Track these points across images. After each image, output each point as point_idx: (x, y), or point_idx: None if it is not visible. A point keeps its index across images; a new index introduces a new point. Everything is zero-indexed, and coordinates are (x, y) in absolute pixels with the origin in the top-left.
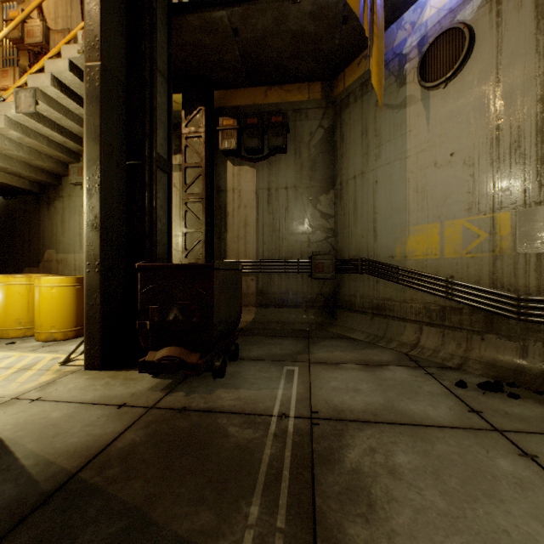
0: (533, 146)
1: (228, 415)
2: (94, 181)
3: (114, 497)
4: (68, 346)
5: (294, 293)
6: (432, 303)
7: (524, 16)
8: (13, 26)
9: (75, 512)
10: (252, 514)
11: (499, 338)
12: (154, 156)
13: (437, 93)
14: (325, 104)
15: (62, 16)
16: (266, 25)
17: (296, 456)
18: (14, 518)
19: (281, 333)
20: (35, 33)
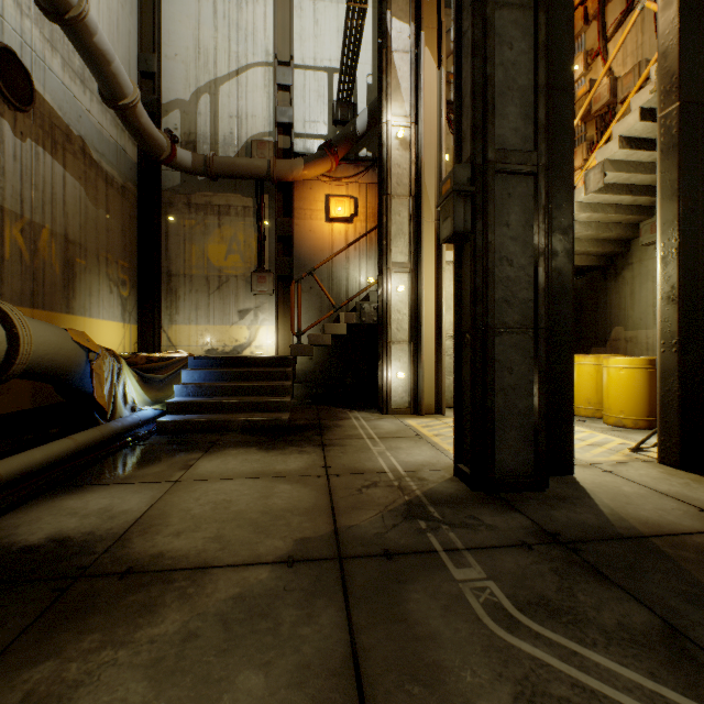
0: None
1: None
2: (669, 246)
3: (684, 570)
4: (637, 435)
5: None
6: None
7: None
8: (582, 112)
9: (645, 558)
10: None
11: None
12: None
13: None
14: None
15: (630, 53)
16: None
17: None
18: (597, 535)
19: None
20: (600, 96)
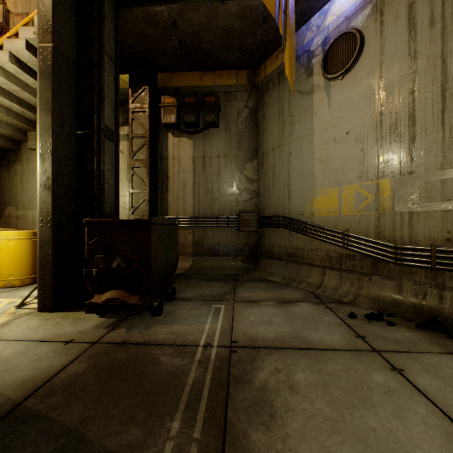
0: (406, 128)
1: (161, 346)
2: (47, 147)
3: (54, 421)
4: (24, 291)
5: (225, 244)
6: (332, 252)
7: (400, 26)
8: None
9: (17, 436)
10: (173, 428)
11: (382, 279)
12: (102, 127)
13: (336, 84)
14: (250, 89)
15: (21, 1)
16: (200, 20)
17: (215, 378)
18: None
19: (213, 277)
20: None
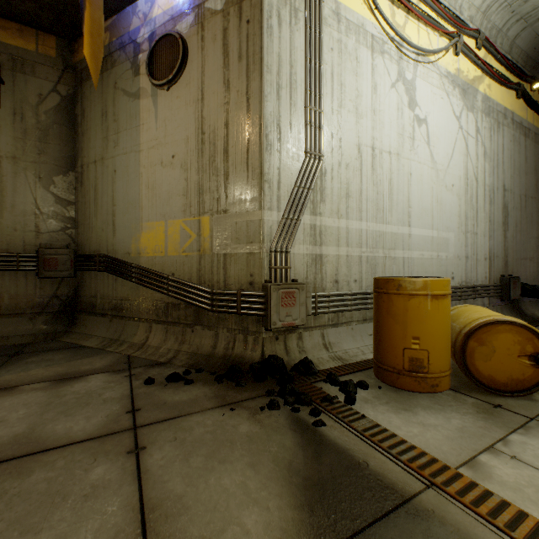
0: (222, 162)
1: None
2: None
3: None
4: None
5: (13, 297)
6: (160, 301)
7: (217, 49)
8: None
9: None
10: None
11: (203, 329)
12: None
13: (163, 94)
14: (63, 67)
15: None
16: None
17: None
18: None
19: None
20: None
